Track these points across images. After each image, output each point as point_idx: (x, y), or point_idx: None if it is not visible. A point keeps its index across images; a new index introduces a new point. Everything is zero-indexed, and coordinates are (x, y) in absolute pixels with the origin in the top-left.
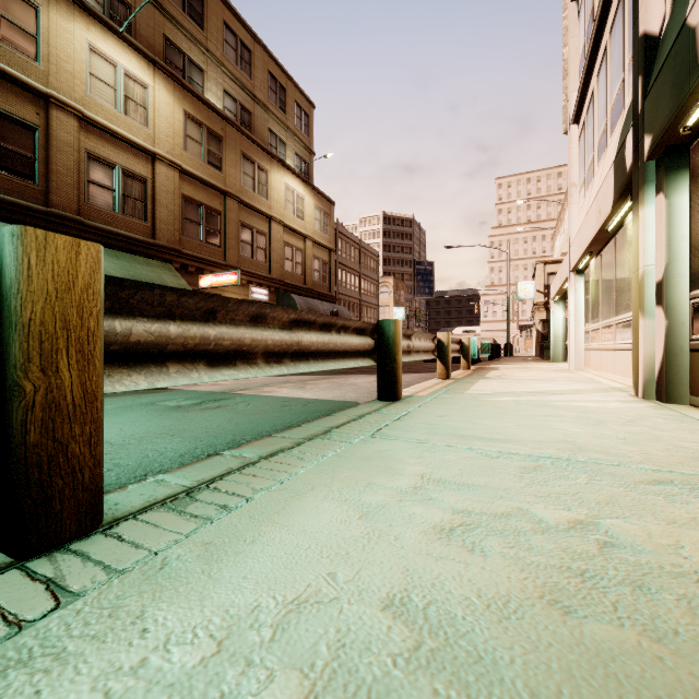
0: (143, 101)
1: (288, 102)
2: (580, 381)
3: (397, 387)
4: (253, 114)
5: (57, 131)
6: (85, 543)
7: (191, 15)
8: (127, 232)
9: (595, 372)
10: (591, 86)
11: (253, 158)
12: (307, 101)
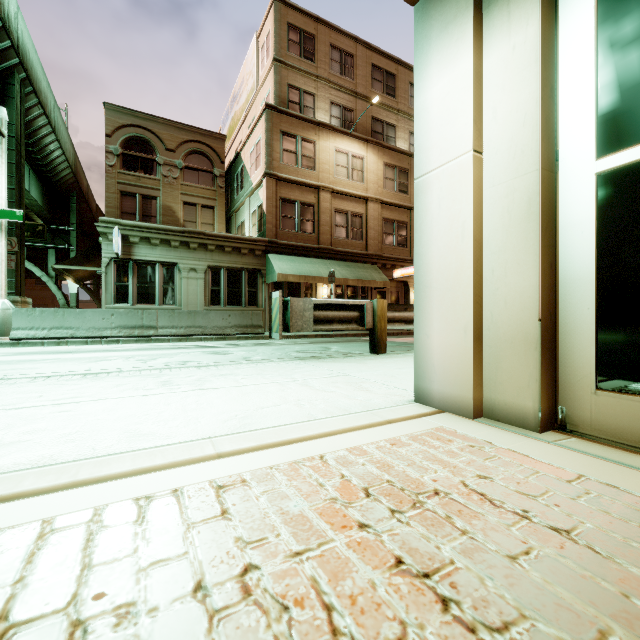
0: (361, 167)
1: None
2: None
3: None
4: None
5: (322, 203)
6: (385, 354)
7: (387, 93)
8: (353, 250)
9: None
10: None
11: None
12: None
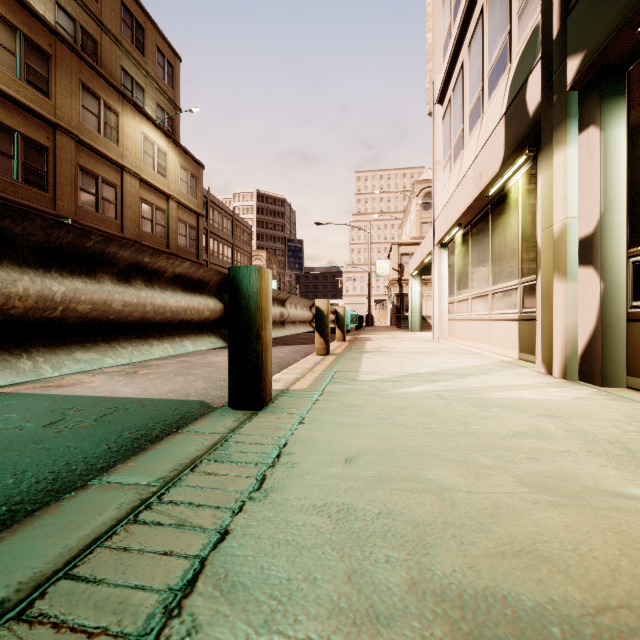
0: None
1: (148, 44)
2: (463, 353)
3: (262, 384)
4: (100, 43)
5: None
6: None
7: None
8: None
9: (463, 342)
10: (460, 61)
11: (98, 93)
12: (171, 50)
